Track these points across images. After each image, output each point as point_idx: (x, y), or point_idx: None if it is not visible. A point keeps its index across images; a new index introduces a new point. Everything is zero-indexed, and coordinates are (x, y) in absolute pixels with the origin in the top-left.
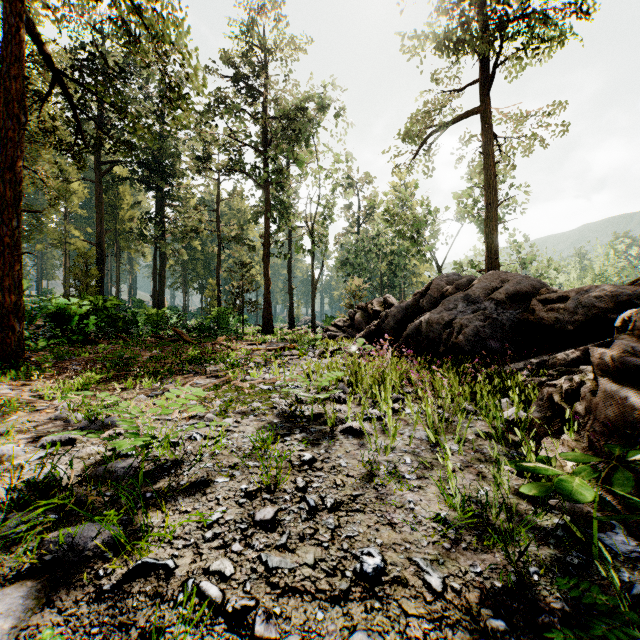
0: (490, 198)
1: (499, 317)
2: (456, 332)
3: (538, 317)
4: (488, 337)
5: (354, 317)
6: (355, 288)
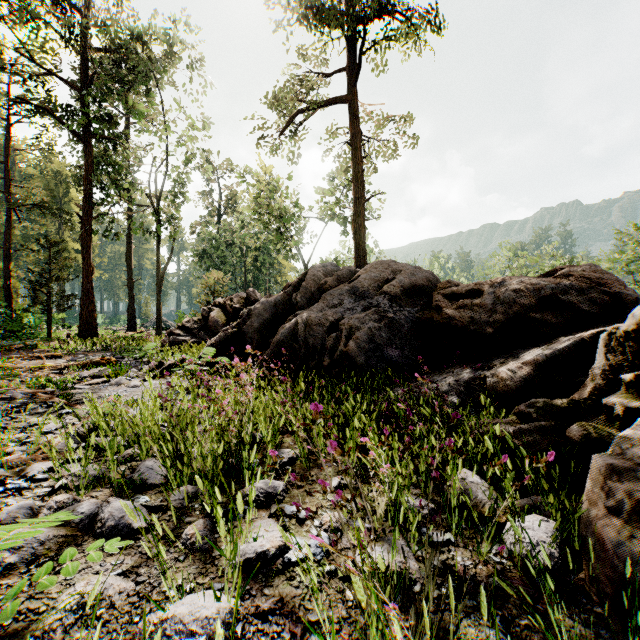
0: (359, 192)
1: (396, 316)
2: (345, 337)
3: (448, 316)
4: (385, 343)
5: (209, 316)
6: (214, 282)
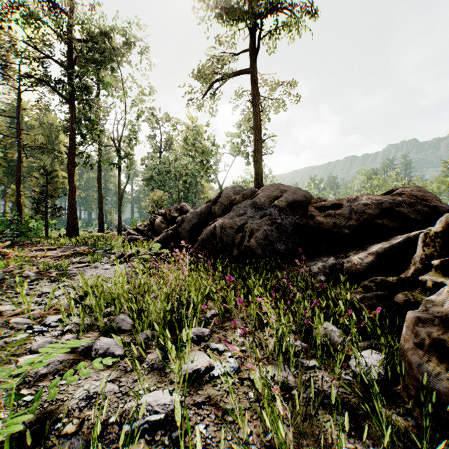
0: (258, 136)
1: (283, 222)
2: (248, 236)
3: (318, 222)
4: (275, 240)
5: (154, 222)
6: (157, 198)
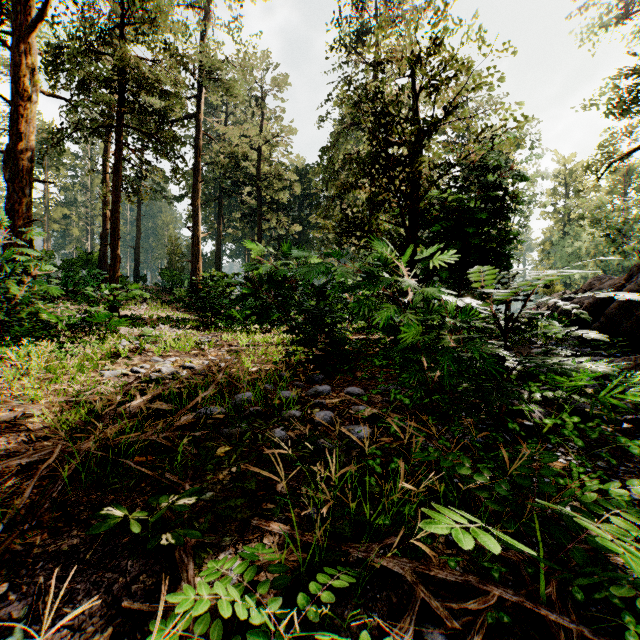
0: None
1: None
2: None
3: None
4: None
5: (539, 306)
6: (550, 284)
